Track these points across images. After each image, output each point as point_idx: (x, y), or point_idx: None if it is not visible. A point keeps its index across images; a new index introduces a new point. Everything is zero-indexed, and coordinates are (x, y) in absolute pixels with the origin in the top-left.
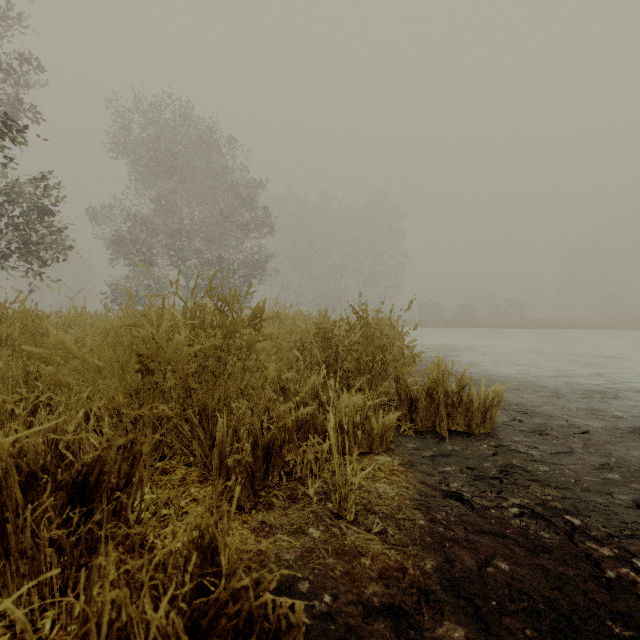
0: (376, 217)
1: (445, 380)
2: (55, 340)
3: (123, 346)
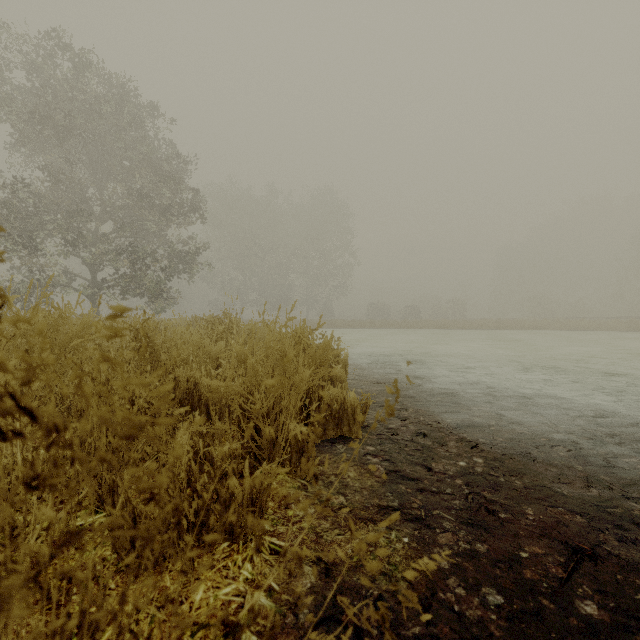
0: (324, 214)
1: None
2: None
3: None
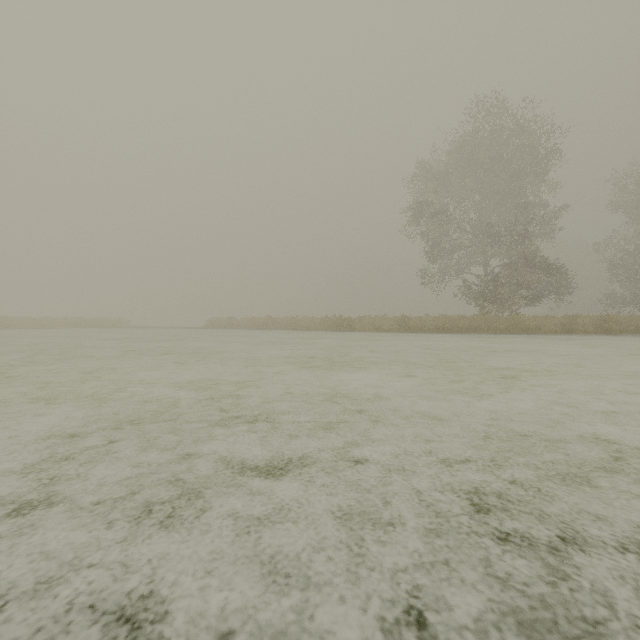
0: None
1: (611, 327)
2: (552, 319)
3: (558, 320)
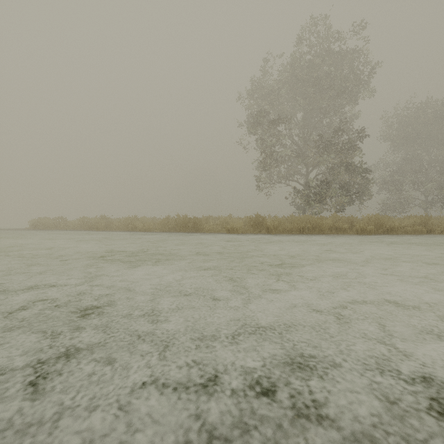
0: None
1: None
2: (406, 219)
3: (412, 219)
